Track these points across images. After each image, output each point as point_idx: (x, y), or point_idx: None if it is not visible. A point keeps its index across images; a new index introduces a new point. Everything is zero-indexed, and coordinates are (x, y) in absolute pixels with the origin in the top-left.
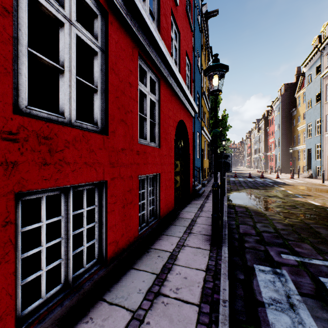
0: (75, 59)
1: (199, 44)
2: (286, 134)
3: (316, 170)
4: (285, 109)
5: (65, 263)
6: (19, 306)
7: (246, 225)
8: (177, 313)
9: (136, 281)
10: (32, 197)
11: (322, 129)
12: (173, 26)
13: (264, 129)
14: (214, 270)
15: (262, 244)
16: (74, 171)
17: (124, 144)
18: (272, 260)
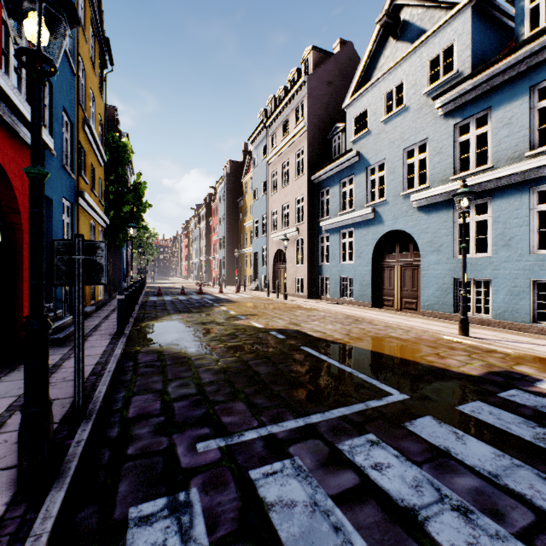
0: None
1: None
2: (232, 231)
3: (263, 280)
4: (231, 196)
5: None
6: None
7: (148, 394)
8: None
9: None
10: None
11: (268, 229)
12: None
13: (207, 221)
14: None
15: (166, 433)
16: None
17: None
18: (178, 468)
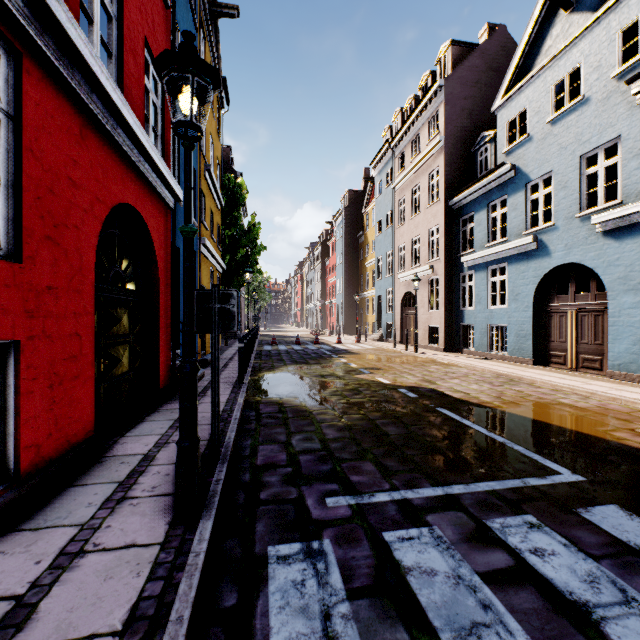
0: None
1: None
2: (351, 271)
3: (388, 328)
4: (350, 232)
5: None
6: None
7: (273, 444)
8: None
9: None
10: None
11: (394, 267)
12: None
13: (322, 261)
14: (154, 615)
15: (294, 484)
16: None
17: None
18: (309, 519)
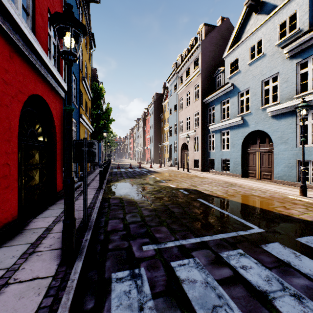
0: None
1: None
2: (157, 133)
3: (175, 160)
4: (156, 113)
5: None
6: None
7: (116, 219)
8: None
9: None
10: None
11: (178, 131)
12: None
13: (143, 127)
14: None
15: (127, 240)
16: None
17: None
18: (134, 257)
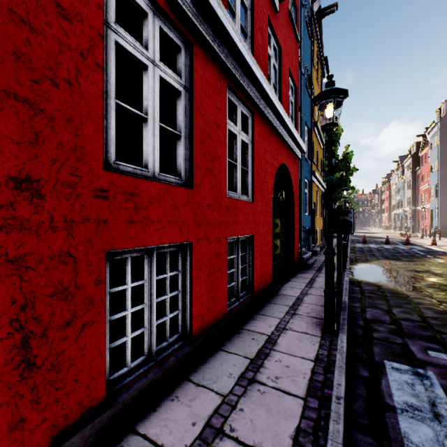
0: (158, 104)
1: (308, 56)
2: None
3: None
4: None
5: (149, 333)
6: (107, 370)
7: (377, 309)
8: (276, 404)
9: (226, 364)
10: (118, 257)
11: None
12: (271, 40)
13: (412, 171)
14: (327, 361)
15: (398, 336)
16: (158, 230)
17: (210, 198)
18: (413, 357)
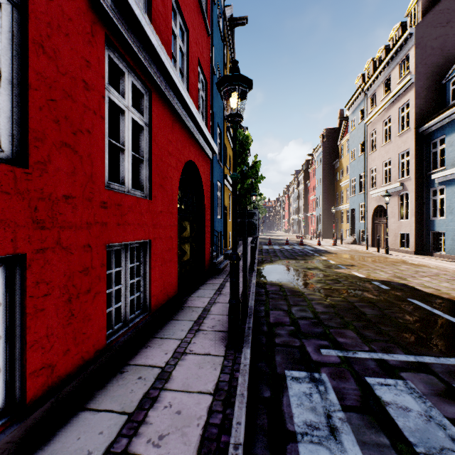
0: None
1: (220, 58)
2: (328, 190)
3: (360, 234)
4: (327, 160)
5: None
6: None
7: (279, 311)
8: None
9: (86, 434)
10: None
11: (366, 186)
12: (177, 17)
13: (304, 184)
14: (228, 390)
15: (297, 337)
16: None
17: (70, 187)
18: (310, 359)
